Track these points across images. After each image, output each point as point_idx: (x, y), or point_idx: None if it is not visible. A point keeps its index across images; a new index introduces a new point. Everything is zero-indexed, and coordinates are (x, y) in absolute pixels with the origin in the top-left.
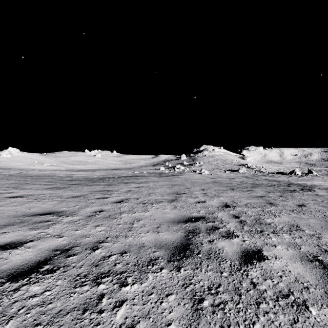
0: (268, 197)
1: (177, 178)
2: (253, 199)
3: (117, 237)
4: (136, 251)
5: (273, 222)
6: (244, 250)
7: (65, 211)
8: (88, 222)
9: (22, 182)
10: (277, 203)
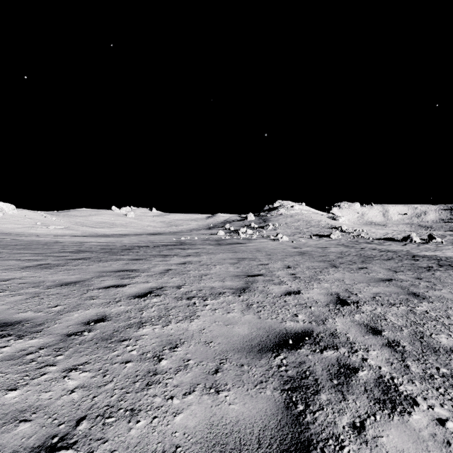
0: (399, 280)
1: (243, 247)
2: (378, 285)
3: (108, 417)
4: None
5: None
6: None
7: (23, 323)
8: (58, 356)
9: None
10: (425, 294)
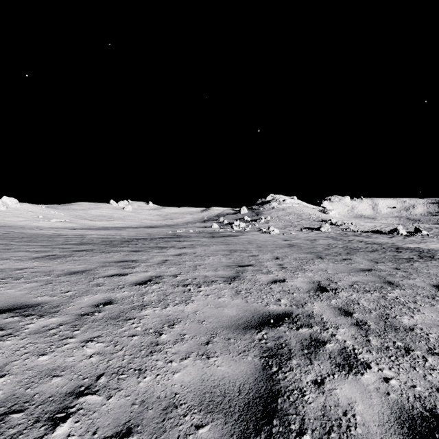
0: (378, 270)
1: (236, 239)
2: (358, 274)
3: (121, 374)
4: (154, 425)
5: (415, 324)
6: (400, 413)
7: (42, 305)
8: (75, 331)
9: (1, 247)
10: (399, 283)
